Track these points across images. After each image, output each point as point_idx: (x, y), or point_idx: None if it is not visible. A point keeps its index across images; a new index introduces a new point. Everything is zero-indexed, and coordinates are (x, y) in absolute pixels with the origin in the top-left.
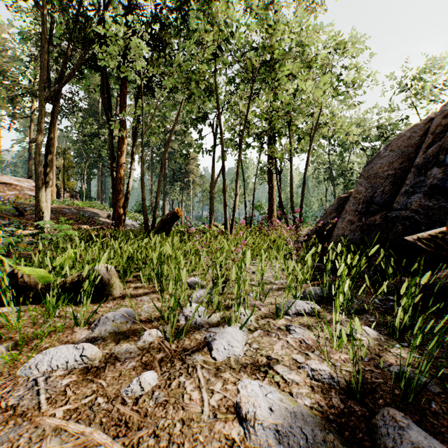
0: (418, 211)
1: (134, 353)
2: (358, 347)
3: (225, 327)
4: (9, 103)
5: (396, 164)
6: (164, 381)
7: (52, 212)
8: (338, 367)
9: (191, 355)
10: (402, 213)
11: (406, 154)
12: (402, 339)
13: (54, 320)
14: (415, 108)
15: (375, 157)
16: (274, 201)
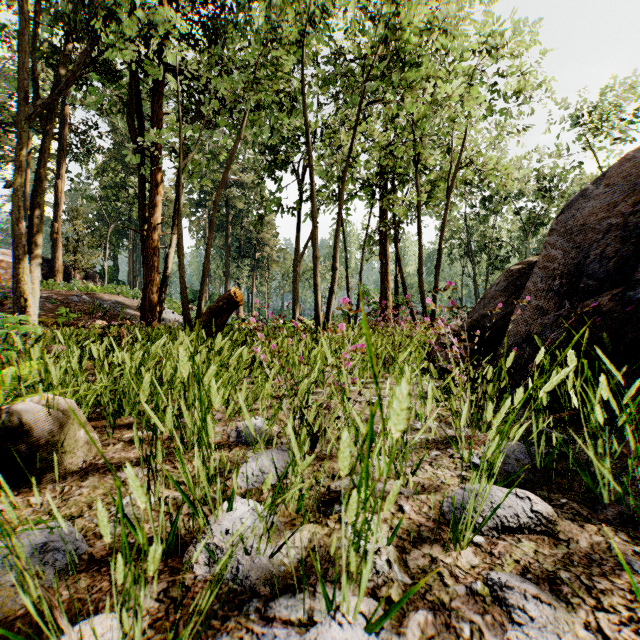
0: None
1: None
2: None
3: (317, 597)
4: None
5: (622, 206)
6: None
7: (51, 300)
8: None
9: None
10: None
11: None
12: None
13: None
14: (592, 151)
15: (576, 198)
16: (389, 284)
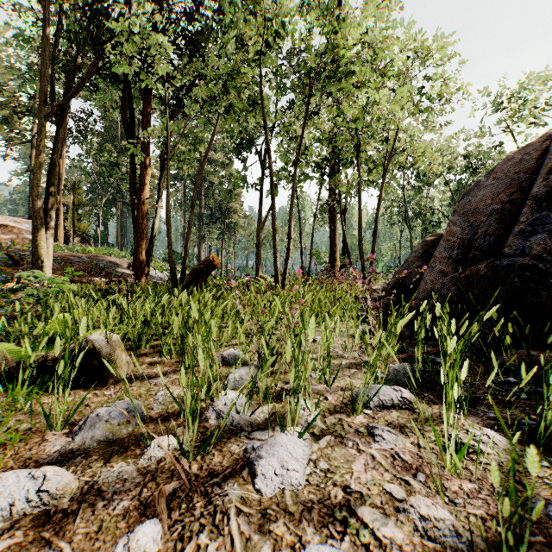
0: (541, 257)
1: (129, 481)
2: (484, 467)
3: (275, 431)
4: (4, 124)
5: (503, 195)
6: (172, 542)
7: (57, 261)
8: (461, 509)
9: (221, 486)
10: (517, 260)
11: (516, 182)
12: (548, 451)
13: (18, 419)
14: (511, 133)
15: (473, 187)
16: (337, 247)
